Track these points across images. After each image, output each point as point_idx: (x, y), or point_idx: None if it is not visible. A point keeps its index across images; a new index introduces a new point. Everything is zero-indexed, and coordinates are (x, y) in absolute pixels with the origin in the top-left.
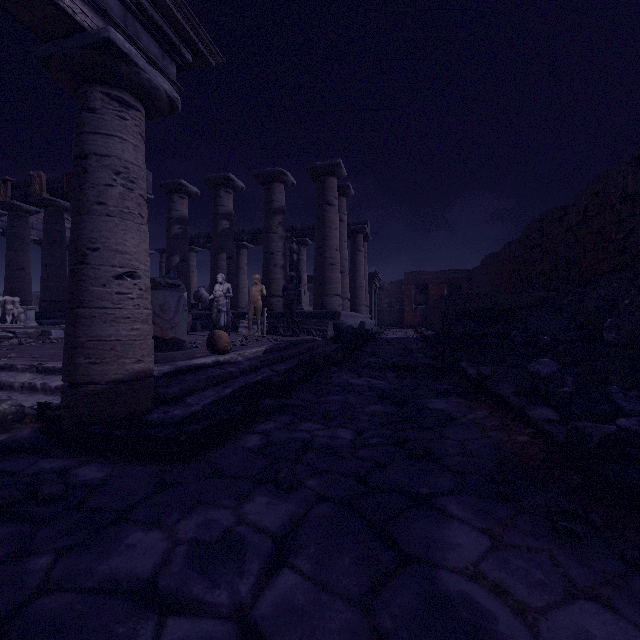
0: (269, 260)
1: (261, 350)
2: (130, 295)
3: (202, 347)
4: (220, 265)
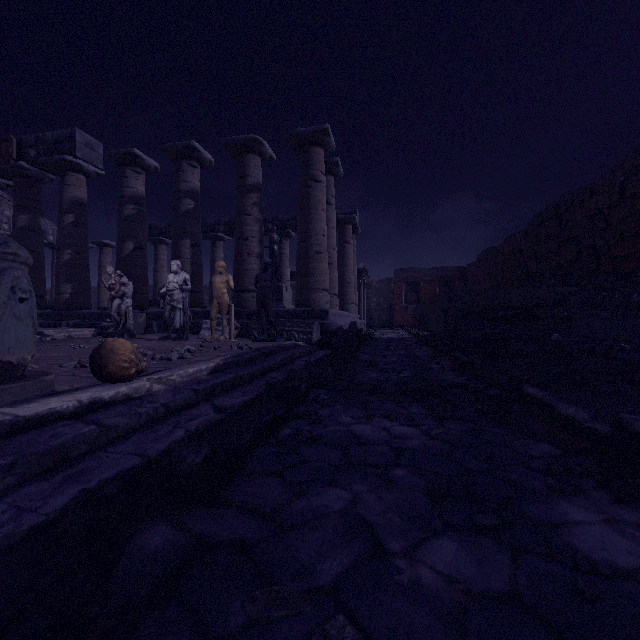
0: (242, 247)
1: (206, 368)
2: None
3: None
4: (182, 253)
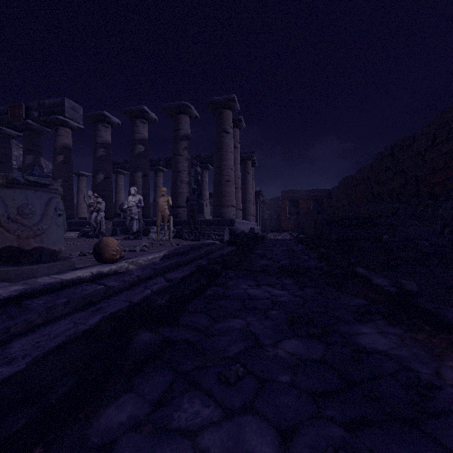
0: (176, 177)
1: (158, 256)
2: None
3: None
4: (136, 181)
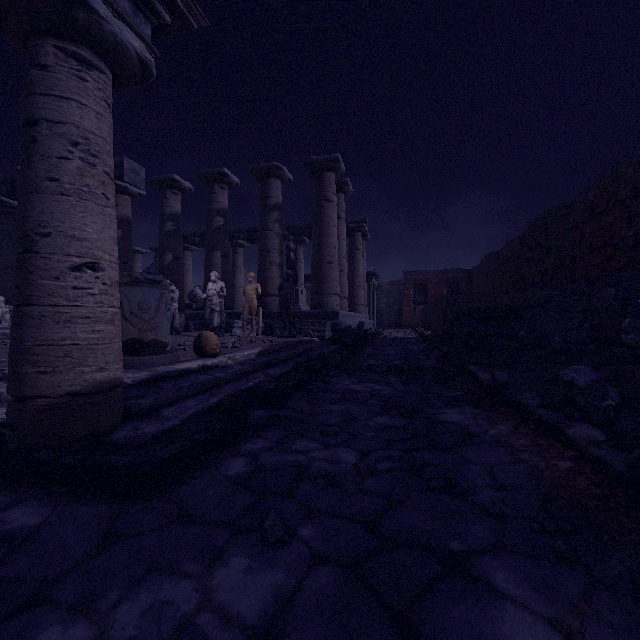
0: (265, 258)
1: (254, 352)
2: (90, 290)
3: (190, 349)
4: (214, 263)
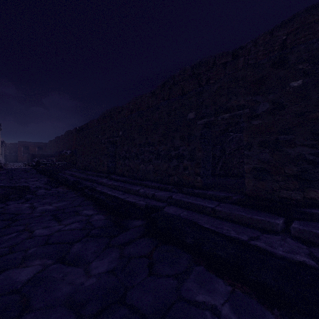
0: None
1: None
2: None
3: None
4: None
